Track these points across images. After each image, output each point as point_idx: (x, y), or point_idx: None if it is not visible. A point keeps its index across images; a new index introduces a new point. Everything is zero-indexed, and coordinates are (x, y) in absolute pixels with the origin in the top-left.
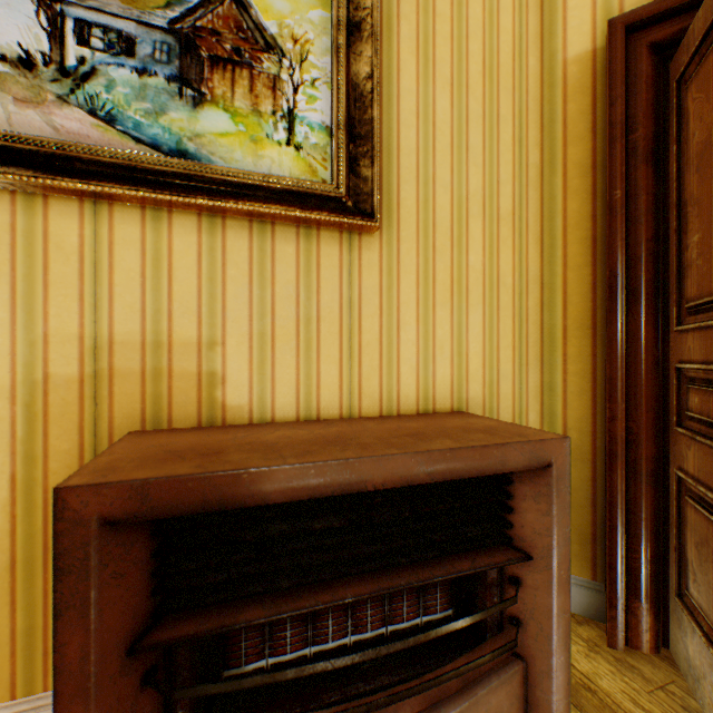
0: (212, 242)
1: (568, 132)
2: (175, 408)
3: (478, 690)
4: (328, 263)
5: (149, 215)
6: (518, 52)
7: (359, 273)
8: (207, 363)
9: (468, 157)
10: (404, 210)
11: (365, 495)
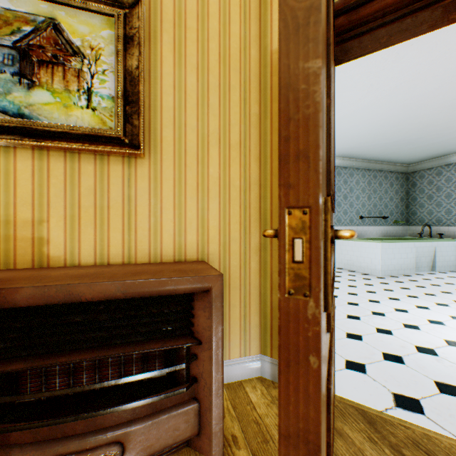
0: (41, 164)
1: (273, 94)
2: (18, 257)
3: (161, 415)
4: (115, 175)
5: (3, 150)
6: (244, 47)
7: (135, 180)
8: (38, 232)
9: (209, 111)
10: (166, 143)
11: (96, 305)
